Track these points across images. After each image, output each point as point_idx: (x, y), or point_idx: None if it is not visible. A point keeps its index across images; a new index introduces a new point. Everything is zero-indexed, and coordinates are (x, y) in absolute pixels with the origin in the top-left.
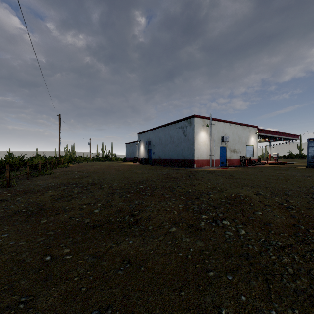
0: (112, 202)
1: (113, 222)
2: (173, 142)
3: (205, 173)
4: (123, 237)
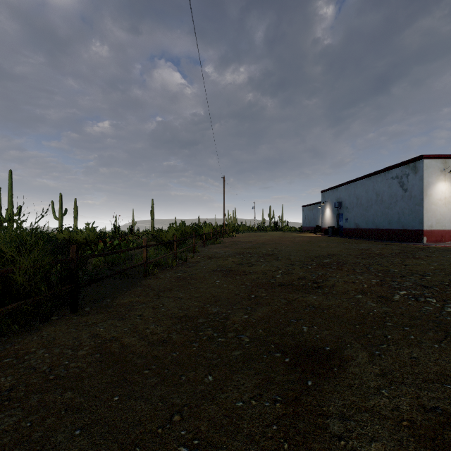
0: (293, 271)
1: (296, 284)
2: (381, 201)
3: (439, 252)
4: (308, 294)
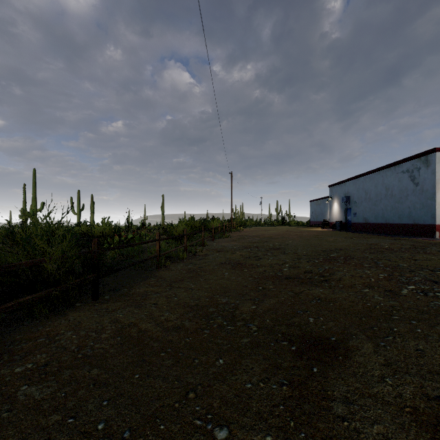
0: (300, 265)
1: (303, 278)
2: (391, 195)
3: None
4: (314, 287)
